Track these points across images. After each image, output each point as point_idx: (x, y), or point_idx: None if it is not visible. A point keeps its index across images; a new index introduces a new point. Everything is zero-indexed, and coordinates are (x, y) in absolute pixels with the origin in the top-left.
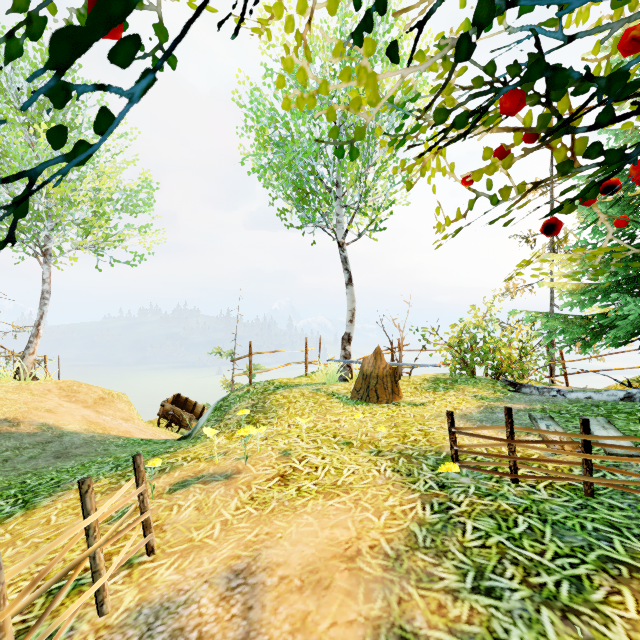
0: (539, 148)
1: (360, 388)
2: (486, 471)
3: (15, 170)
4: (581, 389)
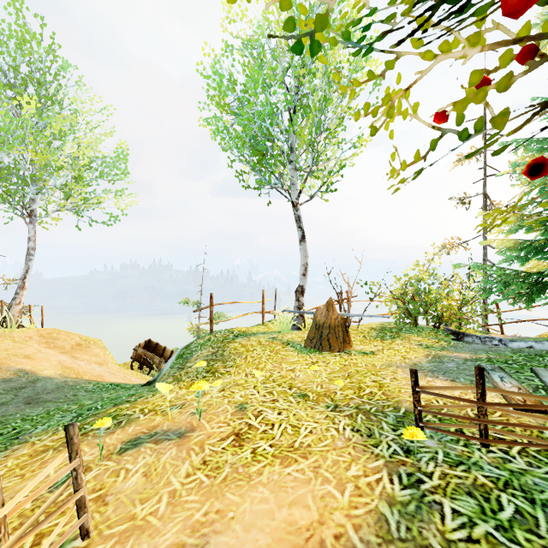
0: None
1: (313, 337)
2: (453, 433)
3: (0, 138)
4: (518, 338)
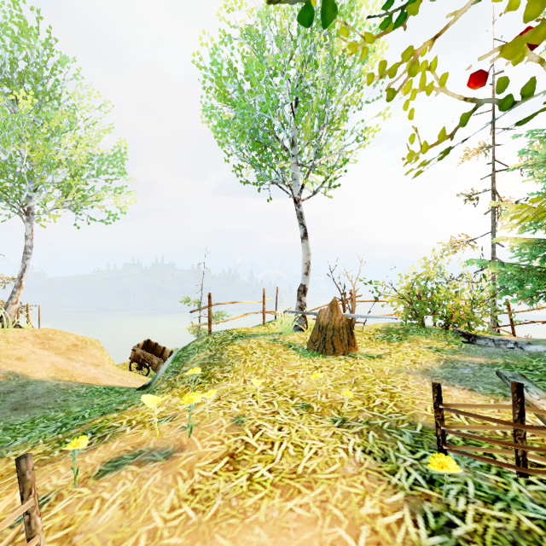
0: None
1: (316, 339)
2: (483, 459)
3: None
4: (533, 340)
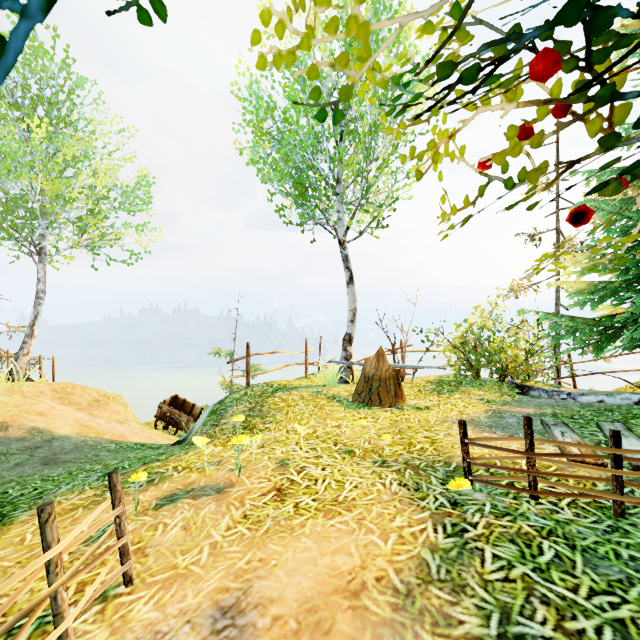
0: (576, 119)
1: (362, 391)
2: (502, 486)
3: (7, 166)
4: (591, 392)
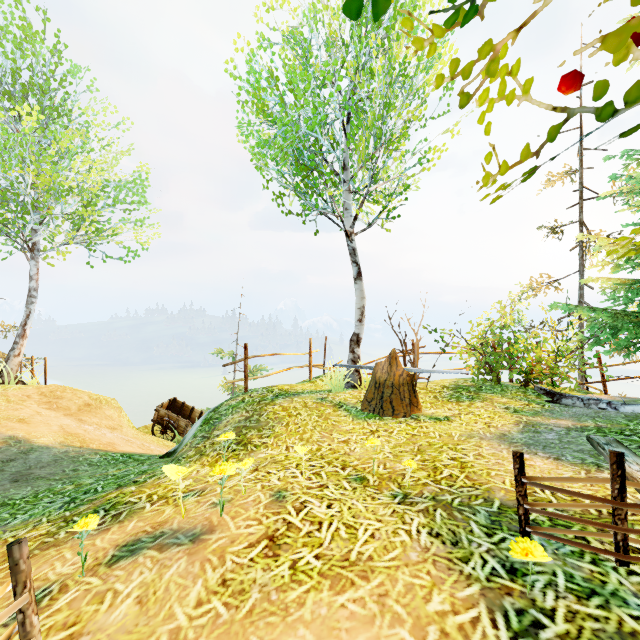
0: None
1: (372, 398)
2: (575, 544)
3: None
4: (628, 399)
